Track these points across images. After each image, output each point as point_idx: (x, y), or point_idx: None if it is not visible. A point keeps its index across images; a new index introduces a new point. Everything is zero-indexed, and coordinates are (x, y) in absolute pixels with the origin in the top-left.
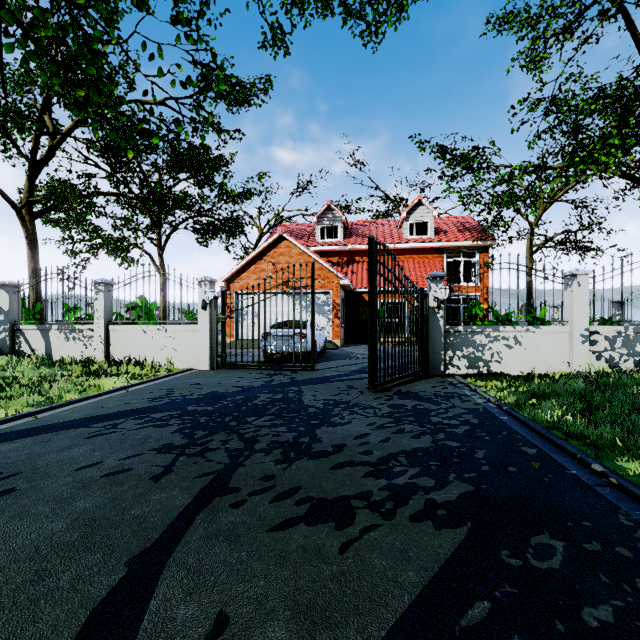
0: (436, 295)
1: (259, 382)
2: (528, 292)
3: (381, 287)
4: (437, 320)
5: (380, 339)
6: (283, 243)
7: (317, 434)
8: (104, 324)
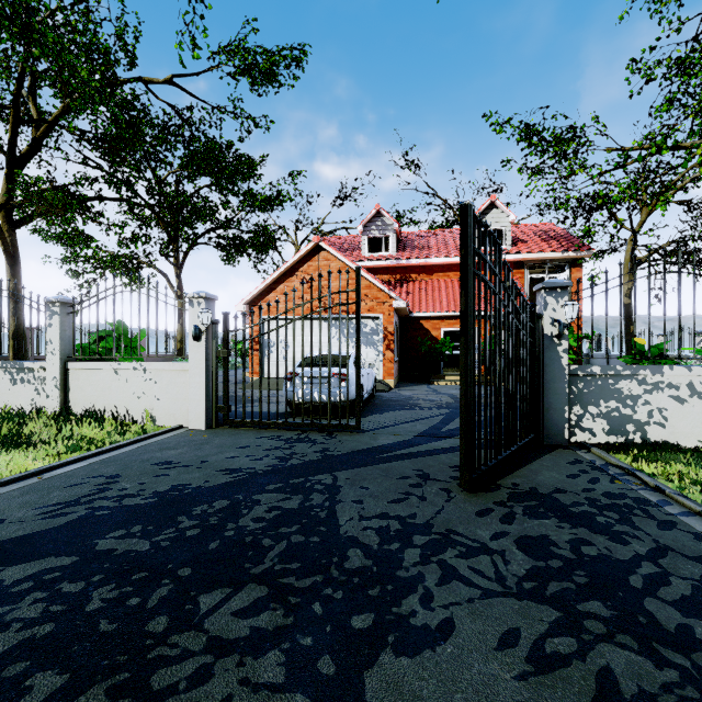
0: (555, 316)
1: (269, 459)
2: (627, 317)
3: (444, 311)
4: (557, 356)
5: (479, 393)
6: (320, 254)
7: None
8: (60, 361)
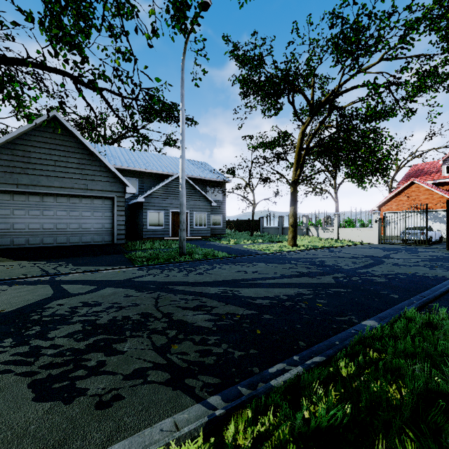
0: None
1: (400, 247)
2: None
3: None
4: None
5: None
6: (414, 185)
7: (418, 253)
8: (337, 227)
